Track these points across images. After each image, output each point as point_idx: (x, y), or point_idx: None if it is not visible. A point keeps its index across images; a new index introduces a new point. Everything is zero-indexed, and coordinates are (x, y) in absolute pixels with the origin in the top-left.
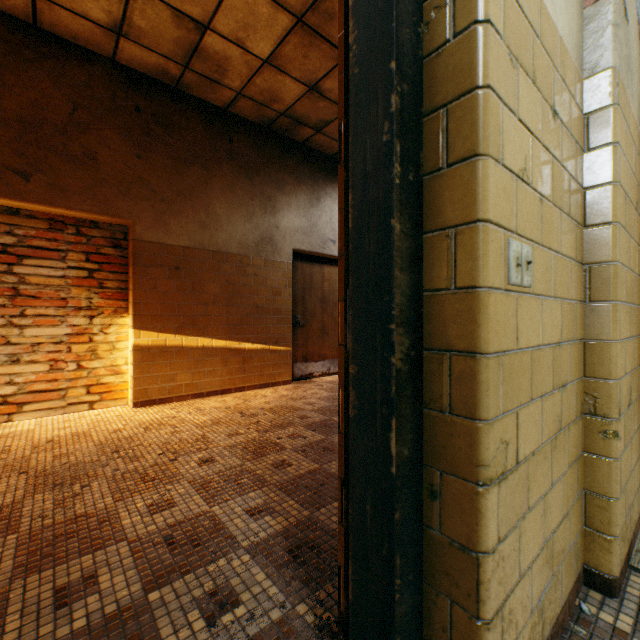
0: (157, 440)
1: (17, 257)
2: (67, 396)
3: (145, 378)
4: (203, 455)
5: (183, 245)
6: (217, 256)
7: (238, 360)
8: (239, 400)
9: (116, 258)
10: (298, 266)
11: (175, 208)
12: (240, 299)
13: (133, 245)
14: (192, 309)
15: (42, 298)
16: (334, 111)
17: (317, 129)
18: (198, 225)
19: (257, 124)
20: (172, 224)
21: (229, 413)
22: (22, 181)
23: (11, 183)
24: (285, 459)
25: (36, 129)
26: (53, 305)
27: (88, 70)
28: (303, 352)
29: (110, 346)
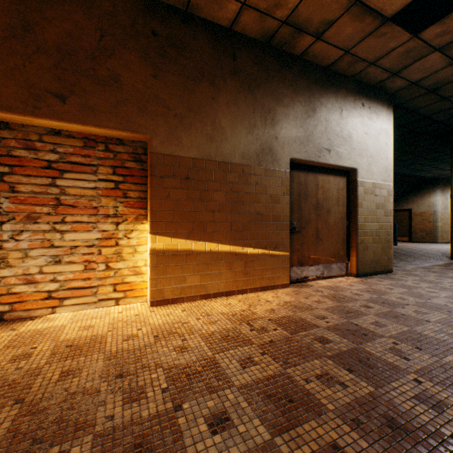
0: (164, 360)
1: (59, 172)
2: (98, 292)
3: (160, 279)
4: (214, 403)
5: (192, 157)
6: (222, 166)
7: (241, 264)
8: (243, 305)
9: (137, 171)
10: (294, 175)
11: (185, 123)
12: (242, 206)
13: (150, 158)
14: (200, 216)
15: (78, 207)
16: (341, 5)
17: (317, 35)
18: (205, 138)
19: (258, 41)
20: (183, 137)
21: (236, 323)
22: (59, 103)
23: (51, 105)
24: (335, 441)
25: (70, 56)
26: (87, 213)
27: (112, 1)
28: (298, 256)
29: (132, 249)
